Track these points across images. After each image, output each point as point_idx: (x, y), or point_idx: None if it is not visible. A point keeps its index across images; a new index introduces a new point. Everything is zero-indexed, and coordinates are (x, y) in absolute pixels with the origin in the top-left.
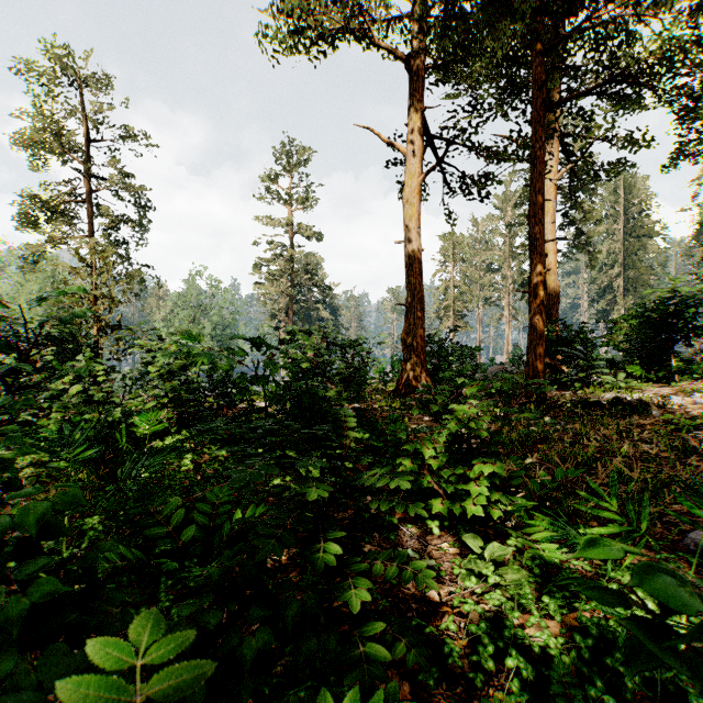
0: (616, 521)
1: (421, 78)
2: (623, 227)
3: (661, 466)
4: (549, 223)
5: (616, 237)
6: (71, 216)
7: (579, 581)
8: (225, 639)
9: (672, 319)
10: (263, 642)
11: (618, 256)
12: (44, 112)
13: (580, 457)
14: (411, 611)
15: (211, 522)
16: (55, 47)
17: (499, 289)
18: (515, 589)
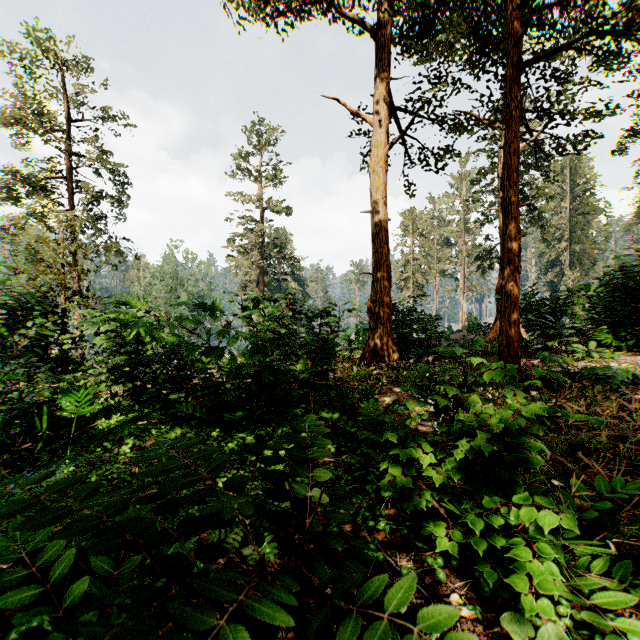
0: None
1: (387, 48)
2: (569, 205)
3: None
4: None
5: (563, 214)
6: (52, 191)
7: None
8: None
9: None
10: None
11: (565, 232)
12: (24, 91)
13: (591, 445)
14: None
15: None
16: (34, 29)
17: (454, 262)
18: None
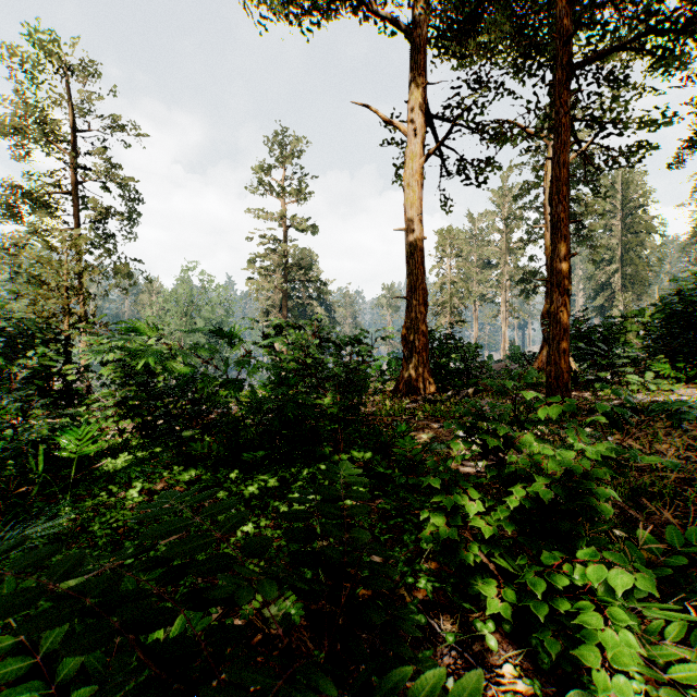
0: None
1: (423, 50)
2: (620, 223)
3: None
4: None
5: (614, 233)
6: (55, 208)
7: None
8: None
9: None
10: None
11: (616, 252)
12: (25, 98)
13: (655, 489)
14: None
15: None
16: (37, 30)
17: (495, 285)
18: None
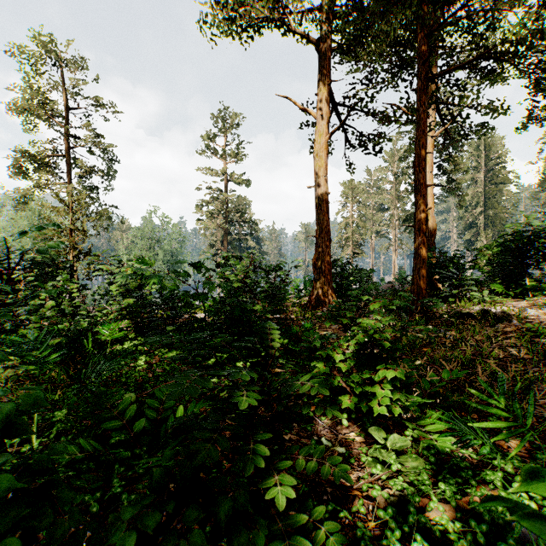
0: (494, 414)
1: (328, 58)
2: (484, 176)
3: (525, 366)
4: (428, 172)
5: (479, 184)
6: (54, 167)
7: (507, 504)
8: (163, 540)
9: (526, 247)
10: (197, 544)
11: (481, 199)
12: (32, 85)
13: (459, 359)
14: (326, 494)
15: (159, 413)
16: (41, 35)
17: (387, 224)
18: (414, 475)
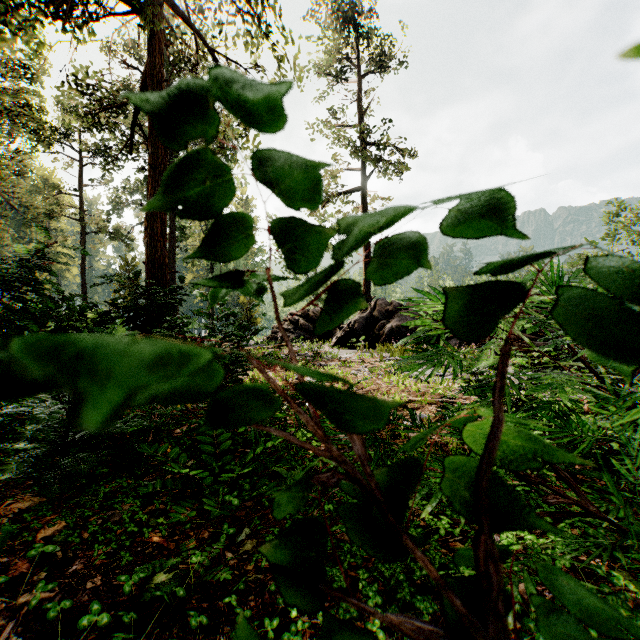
0: None
1: None
2: None
3: None
4: None
5: None
6: None
7: None
8: None
9: None
10: None
11: None
12: None
13: None
14: None
15: None
16: None
17: None
18: None
